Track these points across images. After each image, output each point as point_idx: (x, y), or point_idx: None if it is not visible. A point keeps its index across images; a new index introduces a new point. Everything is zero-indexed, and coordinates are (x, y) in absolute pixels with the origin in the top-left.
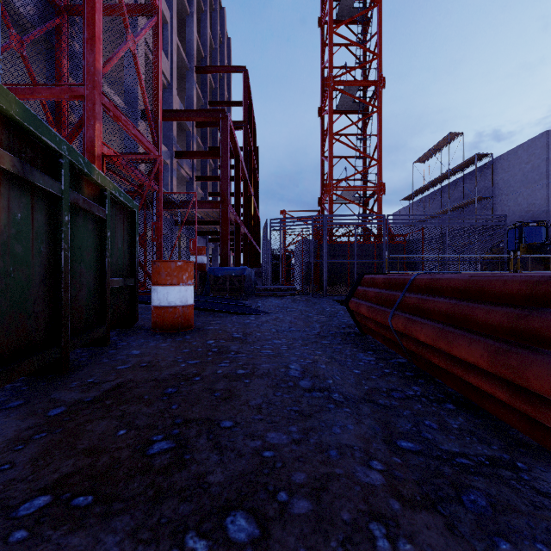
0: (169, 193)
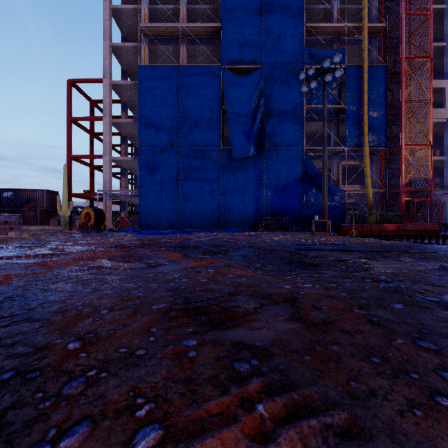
0: (432, 200)
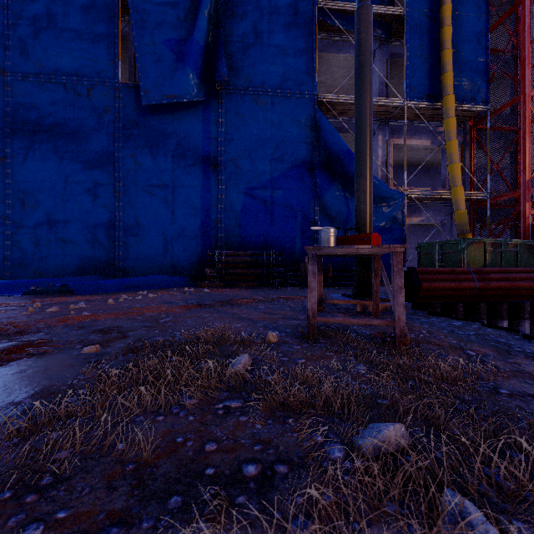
0: None
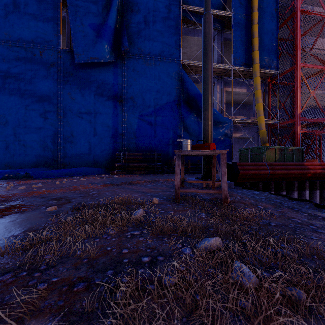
0: None
